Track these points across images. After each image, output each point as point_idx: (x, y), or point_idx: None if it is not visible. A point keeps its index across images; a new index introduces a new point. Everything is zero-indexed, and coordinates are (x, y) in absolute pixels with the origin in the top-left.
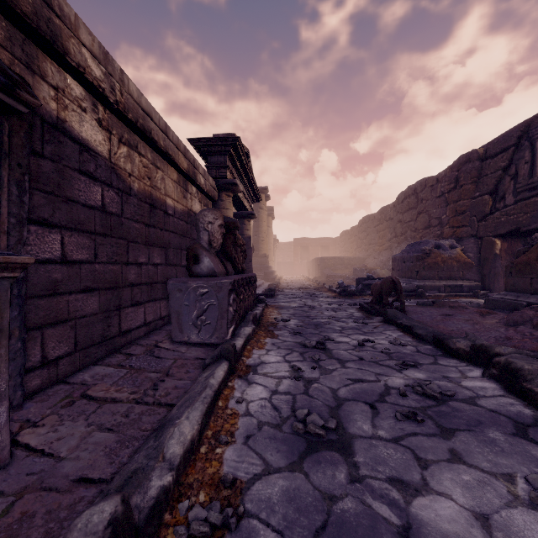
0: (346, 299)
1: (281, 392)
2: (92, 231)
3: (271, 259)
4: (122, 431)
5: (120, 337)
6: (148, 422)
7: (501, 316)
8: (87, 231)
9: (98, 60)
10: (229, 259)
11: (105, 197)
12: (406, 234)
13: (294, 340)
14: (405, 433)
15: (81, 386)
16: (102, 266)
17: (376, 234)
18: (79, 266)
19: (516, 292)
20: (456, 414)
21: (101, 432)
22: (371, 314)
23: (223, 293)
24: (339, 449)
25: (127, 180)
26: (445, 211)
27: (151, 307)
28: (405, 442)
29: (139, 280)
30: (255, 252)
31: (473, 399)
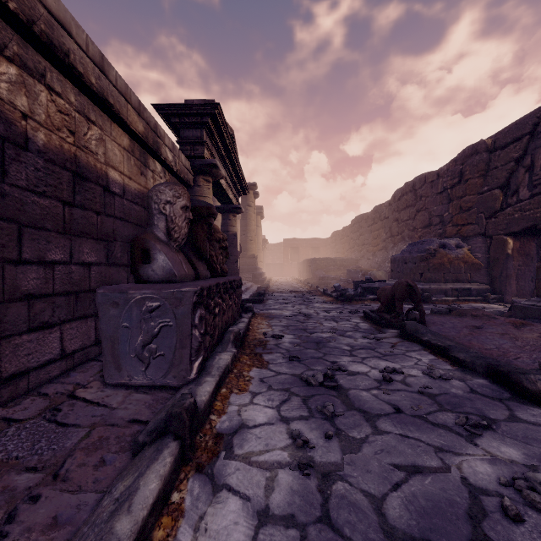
0: (345, 305)
1: (275, 514)
2: None
3: (261, 260)
4: None
5: None
6: None
7: (540, 328)
8: None
9: None
10: (202, 257)
11: None
12: (403, 233)
13: (291, 370)
14: None
15: None
16: None
17: (369, 234)
18: None
19: None
20: None
21: None
22: (381, 326)
23: (183, 309)
24: None
25: (18, 123)
26: (448, 208)
27: (77, 328)
28: None
29: (50, 288)
30: (243, 252)
31: None
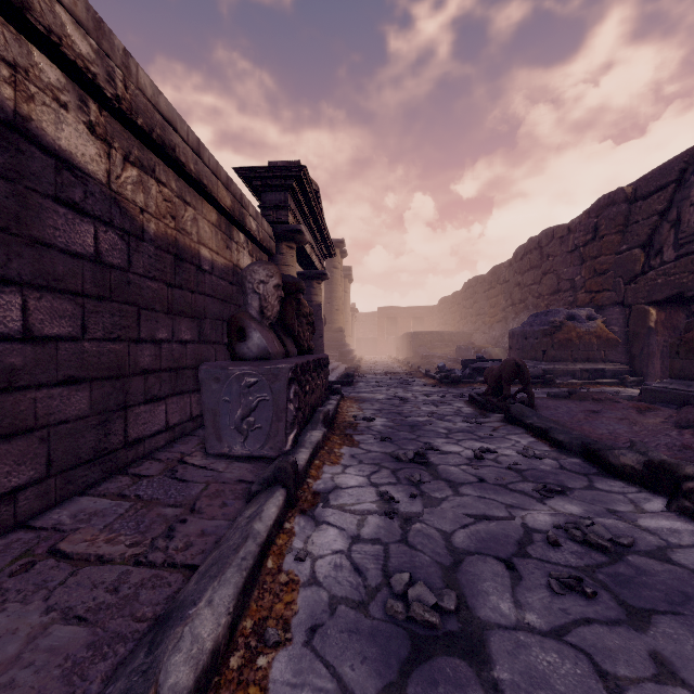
0: (450, 388)
1: (365, 538)
2: (79, 292)
3: (349, 334)
4: (101, 622)
5: (126, 450)
6: (148, 602)
7: (667, 413)
8: (70, 291)
9: (85, 28)
10: (291, 334)
11: (101, 240)
12: (526, 301)
13: (382, 449)
14: (570, 618)
15: (51, 533)
16: (95, 344)
17: (486, 302)
18: (55, 344)
19: (686, 379)
20: (644, 581)
21: (65, 625)
22: (487, 410)
23: (279, 384)
24: (464, 651)
25: (137, 218)
26: (580, 270)
27: (177, 403)
28: (574, 638)
29: (158, 364)
30: (328, 325)
31: (664, 551)
